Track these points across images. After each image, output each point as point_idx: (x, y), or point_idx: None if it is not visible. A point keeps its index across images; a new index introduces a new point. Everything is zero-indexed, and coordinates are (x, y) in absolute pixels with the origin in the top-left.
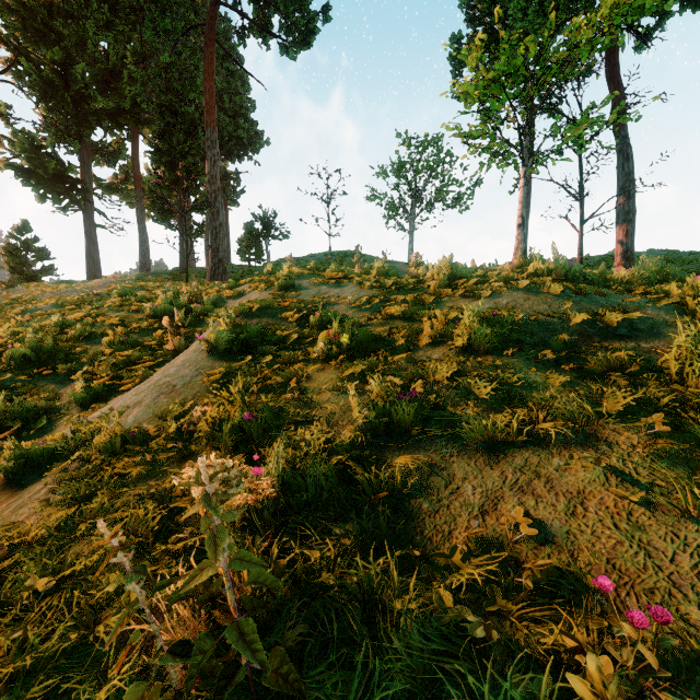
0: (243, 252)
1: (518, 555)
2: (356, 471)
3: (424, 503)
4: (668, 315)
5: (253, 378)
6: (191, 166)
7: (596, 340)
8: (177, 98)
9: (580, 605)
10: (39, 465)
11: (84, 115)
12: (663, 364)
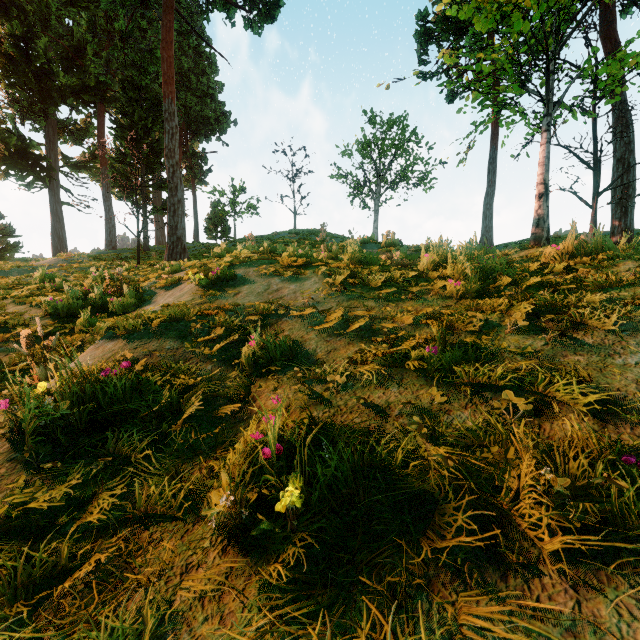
0: (210, 230)
1: None
2: None
3: None
4: None
5: None
6: (154, 143)
7: None
8: (138, 72)
9: None
10: None
11: (48, 91)
12: None
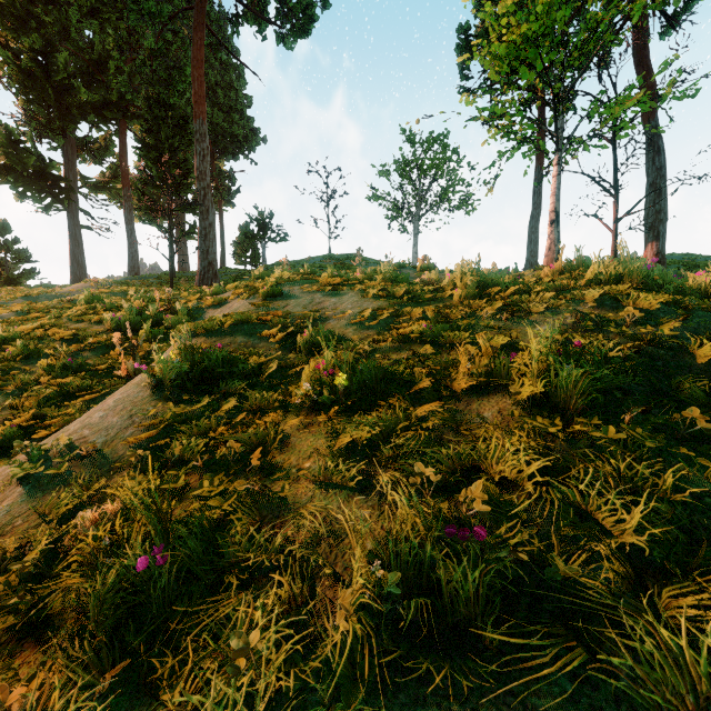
0: (238, 255)
1: None
2: None
3: None
4: None
5: (198, 442)
6: (181, 163)
7: None
8: (165, 89)
9: None
10: None
11: (67, 108)
12: None
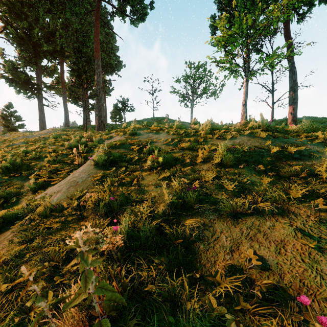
0: (113, 117)
1: (252, 276)
2: (166, 228)
3: (201, 245)
4: (318, 148)
5: (115, 179)
6: (88, 77)
7: (284, 160)
8: (82, 45)
9: (287, 307)
10: (10, 221)
11: (38, 53)
12: (319, 173)
